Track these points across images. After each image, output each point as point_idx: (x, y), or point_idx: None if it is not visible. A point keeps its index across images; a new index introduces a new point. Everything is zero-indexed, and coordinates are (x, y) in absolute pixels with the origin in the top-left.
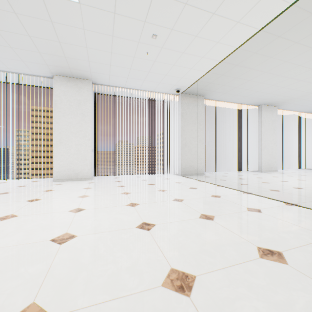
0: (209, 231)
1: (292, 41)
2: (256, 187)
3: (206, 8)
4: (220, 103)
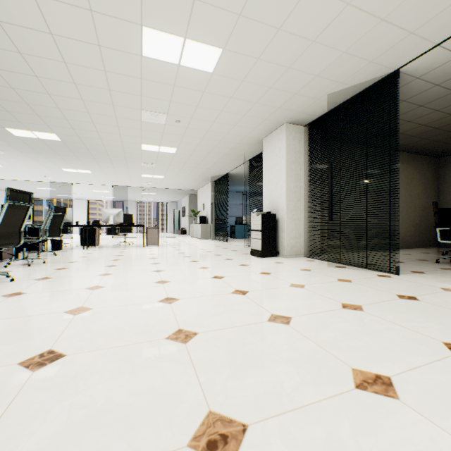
0: None
1: (33, 183)
2: None
3: (14, 176)
4: None
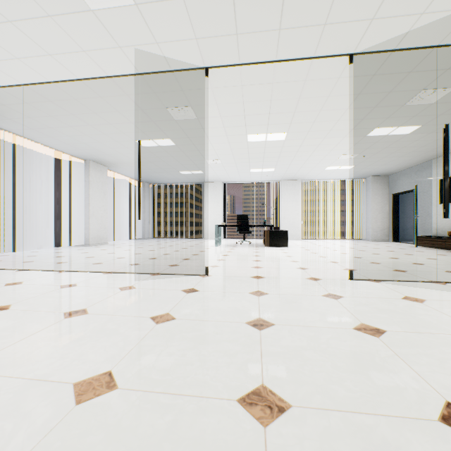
0: (3, 320)
1: (114, 108)
2: (78, 264)
3: None
4: (24, 140)
